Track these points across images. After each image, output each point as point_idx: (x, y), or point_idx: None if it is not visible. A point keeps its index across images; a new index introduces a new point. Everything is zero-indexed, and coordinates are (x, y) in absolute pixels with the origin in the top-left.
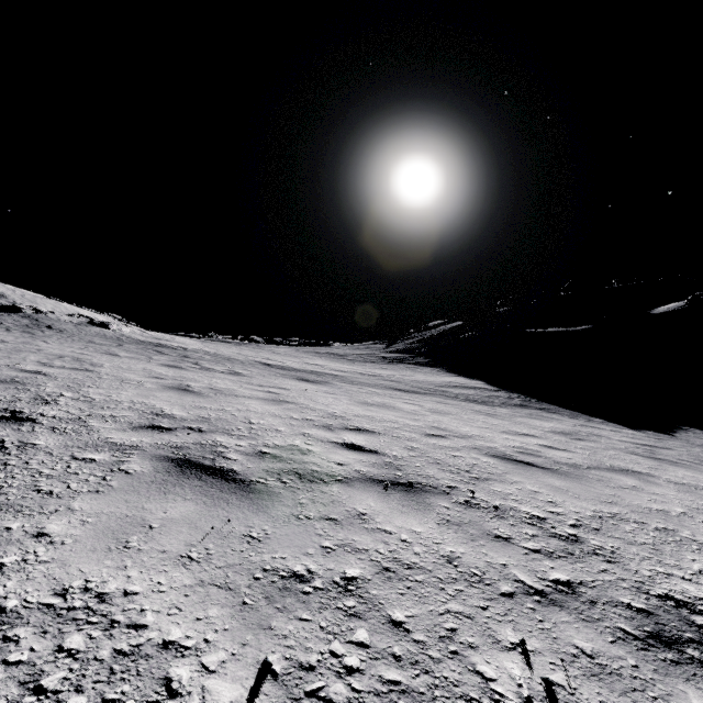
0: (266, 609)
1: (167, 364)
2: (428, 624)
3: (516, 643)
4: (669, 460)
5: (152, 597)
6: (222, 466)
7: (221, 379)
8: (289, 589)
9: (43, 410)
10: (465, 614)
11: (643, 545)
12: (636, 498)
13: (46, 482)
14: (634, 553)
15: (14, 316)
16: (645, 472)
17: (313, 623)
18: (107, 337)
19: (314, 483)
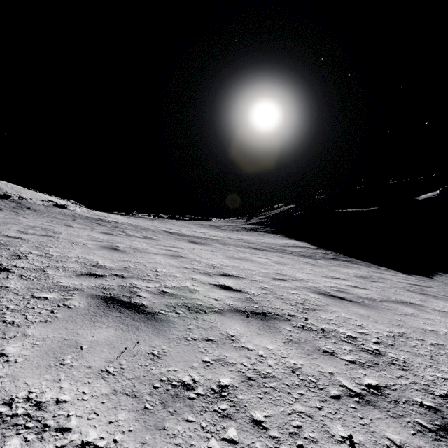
0: (161, 412)
1: (104, 232)
2: (281, 422)
3: (345, 437)
4: (432, 295)
5: (77, 404)
6: (135, 301)
7: (138, 242)
8: (179, 395)
9: (16, 263)
10: (306, 414)
11: (424, 356)
12: (415, 322)
13: (10, 315)
14: (419, 362)
15: (6, 201)
16: (418, 304)
17: (196, 423)
18: (66, 215)
19: (198, 314)
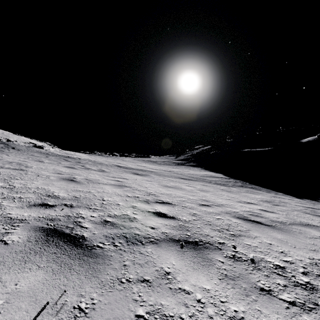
0: None
1: (67, 166)
2: None
3: None
4: None
5: None
6: (76, 233)
7: (93, 174)
8: None
9: None
10: None
11: None
12: None
13: None
14: None
15: None
16: (319, 226)
17: None
18: (41, 153)
19: (135, 245)
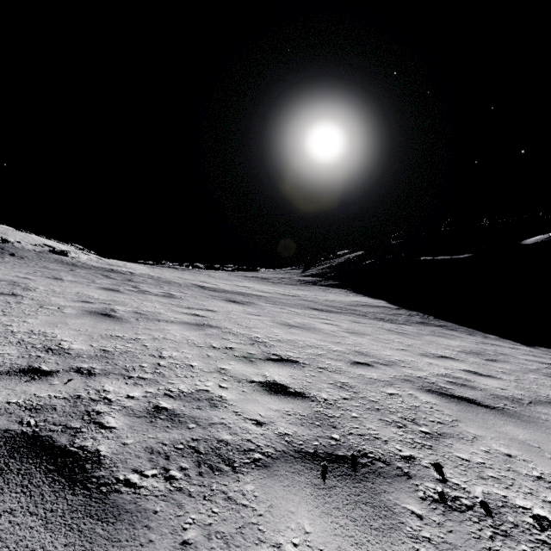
0: None
1: (106, 287)
2: None
3: None
4: None
5: None
6: (83, 446)
7: (151, 302)
8: None
9: None
10: None
11: None
12: None
13: None
14: None
15: None
16: None
17: None
18: (63, 263)
19: (218, 475)
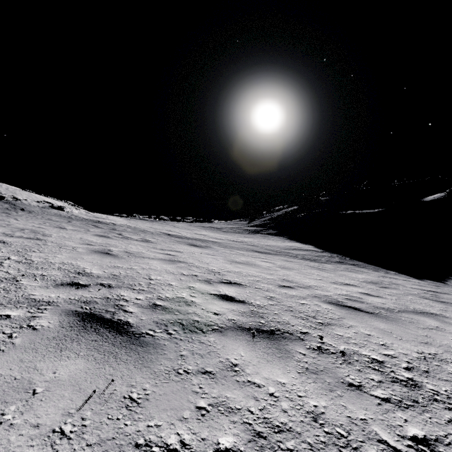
0: None
1: (99, 234)
2: None
3: None
4: (451, 303)
5: None
6: (120, 319)
7: (135, 245)
8: None
9: None
10: None
11: None
12: (443, 338)
13: None
14: None
15: None
16: (440, 314)
17: None
18: (61, 216)
19: (194, 334)
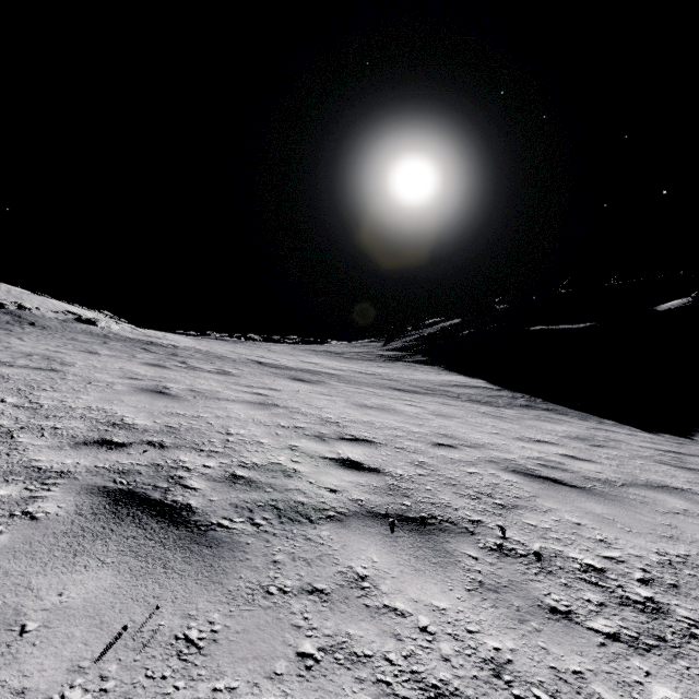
0: None
1: (150, 362)
2: None
3: None
4: None
5: None
6: (175, 500)
7: (206, 379)
8: None
9: None
10: None
11: None
12: (697, 528)
13: None
14: None
15: None
16: (688, 489)
17: None
18: (93, 334)
19: (297, 524)
